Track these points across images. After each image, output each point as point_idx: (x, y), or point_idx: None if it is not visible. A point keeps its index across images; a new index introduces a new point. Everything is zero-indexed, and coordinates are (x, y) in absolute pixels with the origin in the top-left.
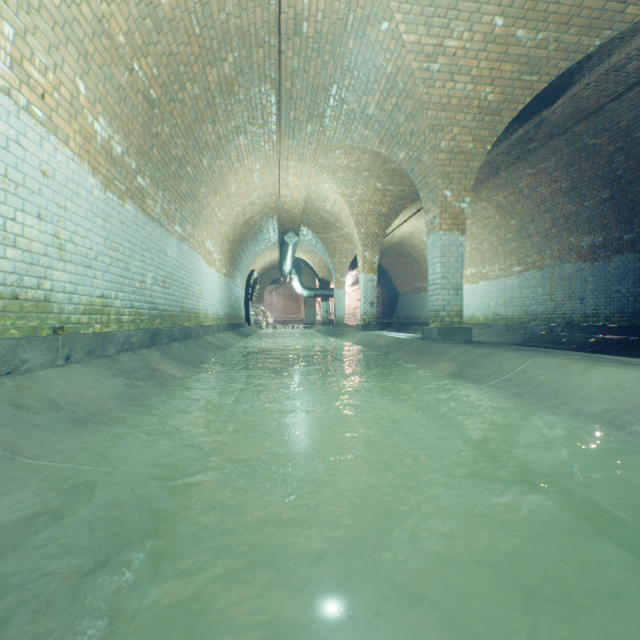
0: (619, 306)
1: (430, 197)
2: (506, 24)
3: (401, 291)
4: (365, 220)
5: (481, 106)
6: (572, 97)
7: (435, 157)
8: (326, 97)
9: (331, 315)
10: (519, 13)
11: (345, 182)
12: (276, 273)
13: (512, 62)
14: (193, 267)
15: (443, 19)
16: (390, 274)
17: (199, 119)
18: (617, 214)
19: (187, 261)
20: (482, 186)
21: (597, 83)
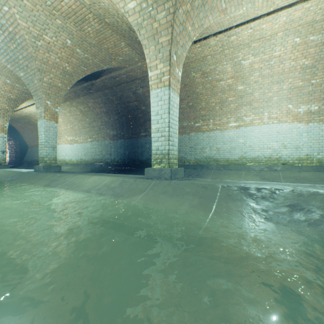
0: (121, 157)
1: (40, 101)
2: (72, 44)
3: (30, 145)
4: None
5: (64, 70)
6: (102, 80)
7: (41, 84)
8: None
9: None
10: (77, 43)
11: None
12: None
13: (76, 59)
14: None
15: (42, 26)
16: (22, 133)
17: None
18: (120, 125)
19: None
20: (73, 100)
21: (109, 79)
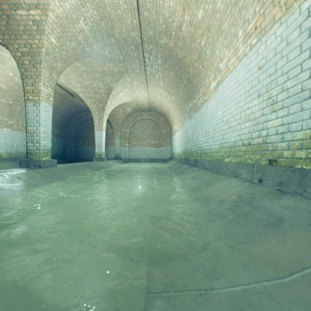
0: None
1: None
2: None
3: None
4: None
5: None
6: None
7: None
8: None
9: None
10: None
11: None
12: None
13: None
14: None
15: None
16: None
17: None
18: None
19: None
20: None
21: None
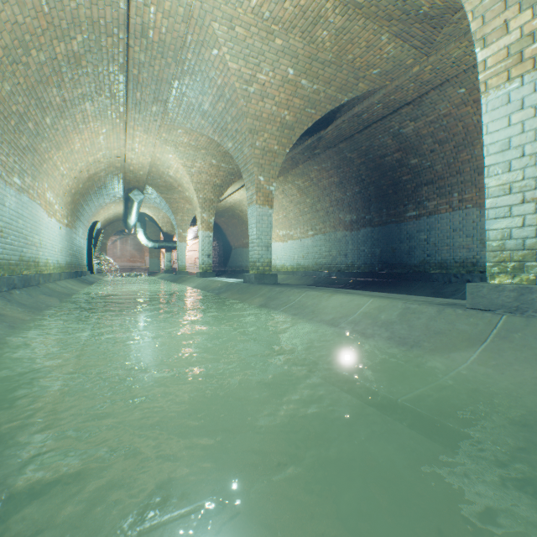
0: (364, 260)
1: (250, 179)
2: (295, 74)
3: (234, 245)
4: (203, 188)
5: (282, 122)
6: (336, 126)
7: (253, 152)
8: (169, 88)
9: (175, 264)
10: (302, 70)
11: (186, 155)
12: (121, 225)
13: (300, 98)
14: (33, 217)
15: (256, 60)
16: (225, 231)
17: (44, 82)
18: (363, 202)
19: (26, 211)
20: (288, 173)
21: (349, 121)
